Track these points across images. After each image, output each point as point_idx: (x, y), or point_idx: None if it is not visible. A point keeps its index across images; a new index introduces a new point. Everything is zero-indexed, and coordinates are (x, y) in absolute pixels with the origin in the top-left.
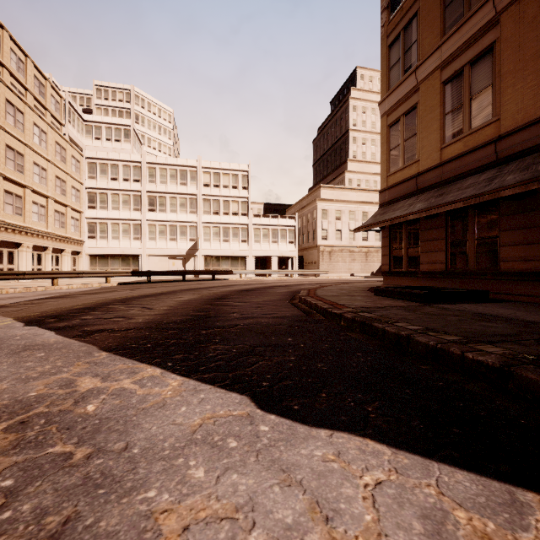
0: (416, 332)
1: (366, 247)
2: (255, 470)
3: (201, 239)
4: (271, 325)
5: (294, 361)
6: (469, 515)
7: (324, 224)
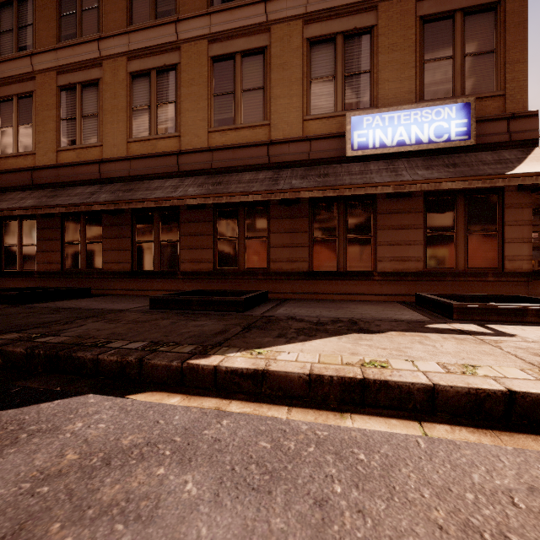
0: None
1: None
2: None
3: None
4: None
5: None
6: None
7: None
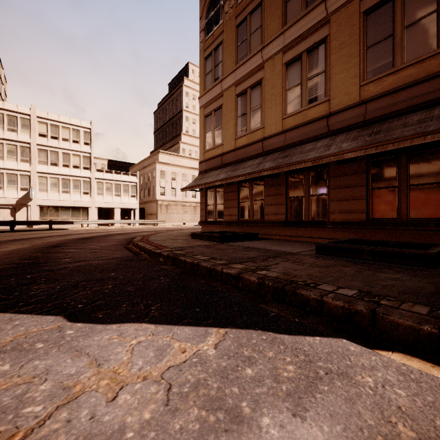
0: (203, 261)
1: (195, 202)
2: (55, 355)
3: (35, 188)
4: (100, 265)
5: (111, 288)
6: (181, 343)
7: (162, 182)
